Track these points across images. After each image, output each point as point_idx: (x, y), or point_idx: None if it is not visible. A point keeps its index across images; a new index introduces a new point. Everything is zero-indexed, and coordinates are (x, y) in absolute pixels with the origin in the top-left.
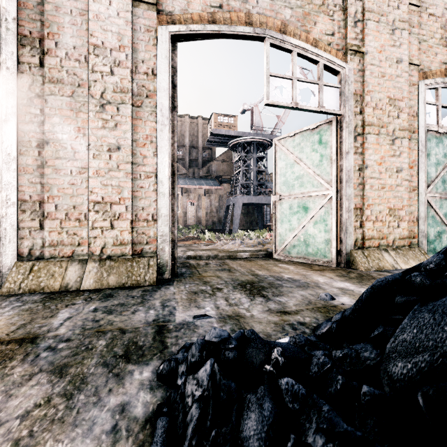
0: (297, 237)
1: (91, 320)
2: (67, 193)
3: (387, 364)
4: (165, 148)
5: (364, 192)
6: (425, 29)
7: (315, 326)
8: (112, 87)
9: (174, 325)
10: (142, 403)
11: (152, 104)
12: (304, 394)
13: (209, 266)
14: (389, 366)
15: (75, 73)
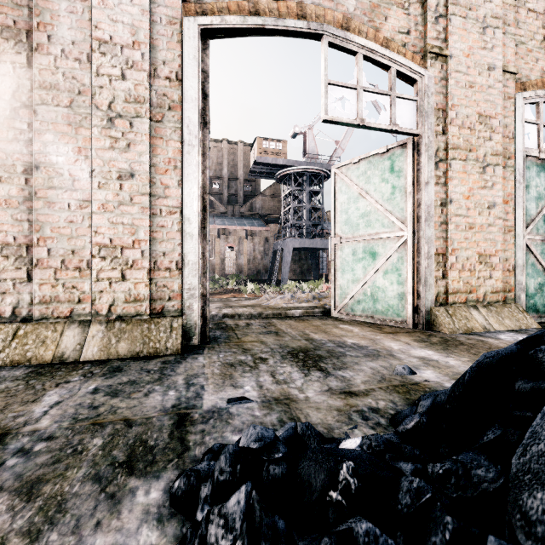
0: (363, 291)
1: (87, 407)
2: (63, 233)
3: (518, 492)
4: (194, 175)
5: (448, 233)
6: (523, 28)
7: (393, 414)
8: (124, 96)
9: (200, 414)
10: None
11: (176, 118)
12: None
13: (251, 328)
14: (521, 496)
15: (74, 77)
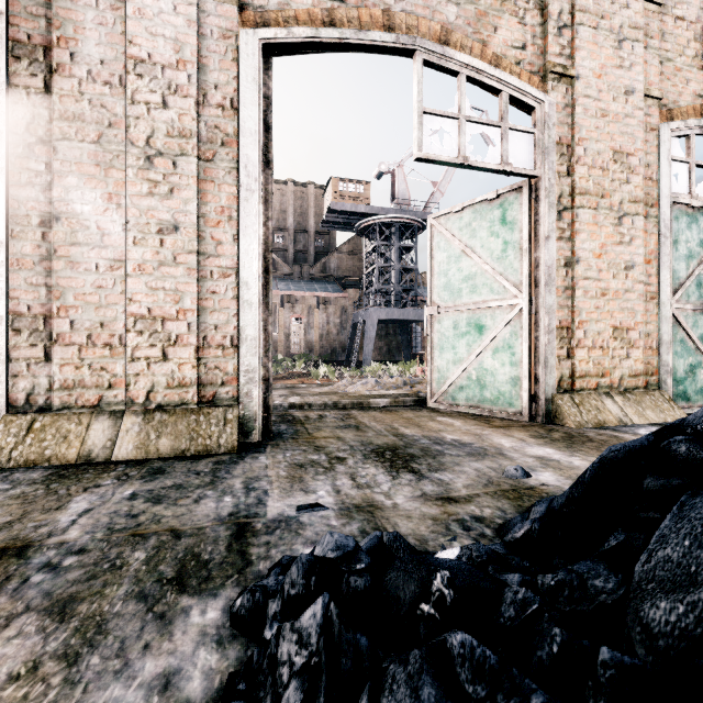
0: (467, 374)
1: (124, 515)
2: (90, 301)
3: (640, 603)
4: (253, 228)
5: (574, 301)
6: (670, 41)
7: (500, 524)
8: (165, 128)
9: (264, 523)
10: (202, 671)
11: (231, 156)
12: (495, 668)
13: (325, 420)
14: (643, 607)
15: (103, 105)
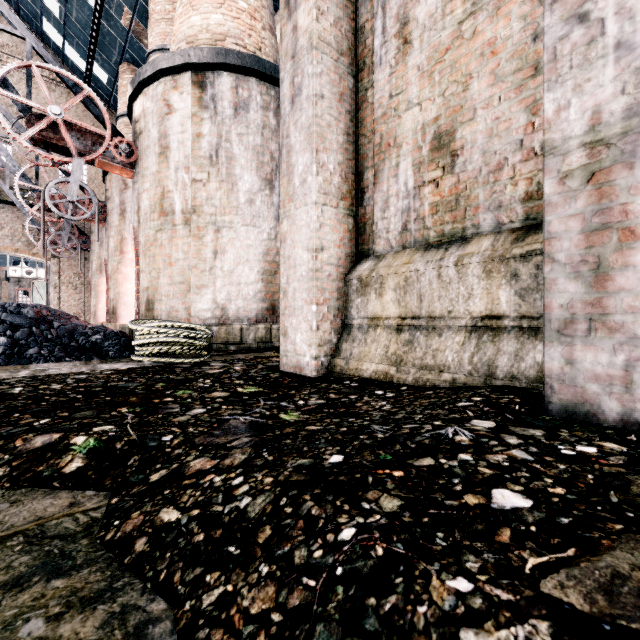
0: None
1: None
2: None
3: None
4: None
5: (60, 307)
6: None
7: None
8: None
9: None
10: None
11: None
12: None
13: None
14: None
15: None
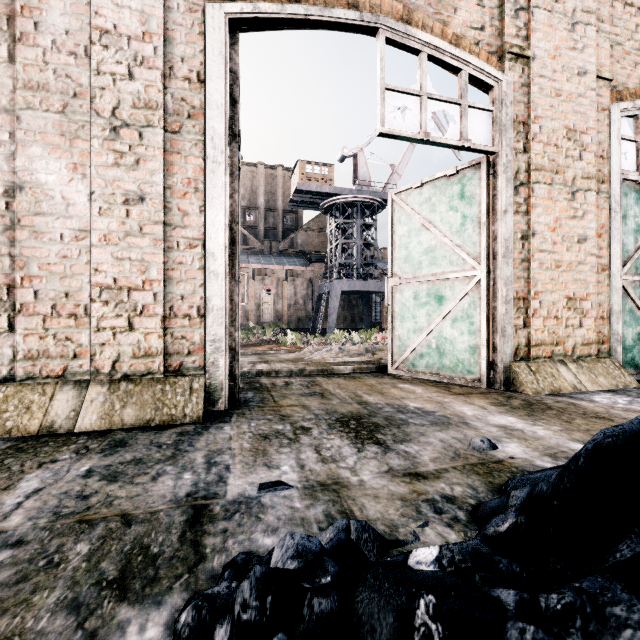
0: (427, 342)
1: (74, 496)
2: (55, 271)
3: None
4: (219, 200)
5: (531, 273)
6: (620, 26)
7: (473, 505)
8: (131, 99)
9: (222, 506)
10: None
11: (198, 129)
12: None
13: (291, 388)
14: None
15: (68, 75)
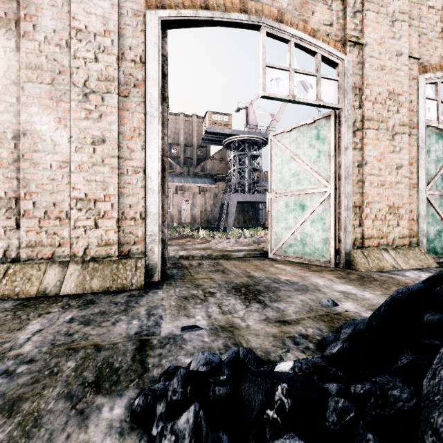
0: (294, 236)
1: (63, 334)
2: (46, 189)
3: (429, 411)
4: (155, 141)
5: (364, 189)
6: (425, 22)
7: (319, 339)
8: (97, 75)
9: (158, 340)
10: None
11: (140, 94)
12: None
13: (202, 267)
14: (432, 415)
15: (55, 59)
